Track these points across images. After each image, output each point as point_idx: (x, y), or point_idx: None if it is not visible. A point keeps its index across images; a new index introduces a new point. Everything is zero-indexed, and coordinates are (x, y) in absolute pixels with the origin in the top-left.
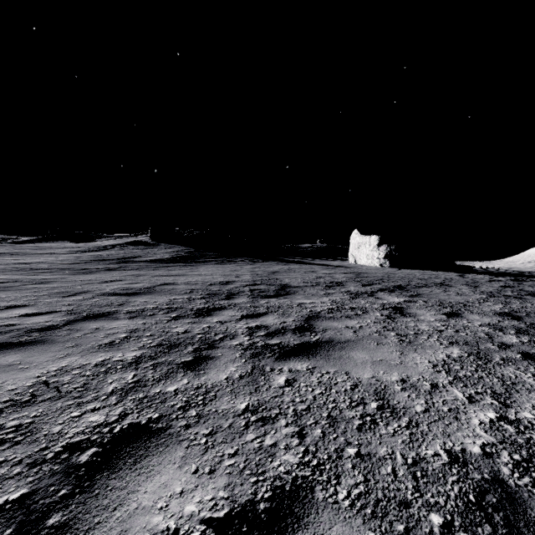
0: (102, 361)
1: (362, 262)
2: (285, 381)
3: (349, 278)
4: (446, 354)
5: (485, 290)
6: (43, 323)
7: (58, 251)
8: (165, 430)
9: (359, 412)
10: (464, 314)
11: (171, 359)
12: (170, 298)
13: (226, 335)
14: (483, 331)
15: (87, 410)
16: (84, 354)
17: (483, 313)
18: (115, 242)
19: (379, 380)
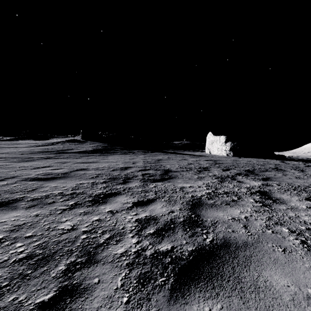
0: None
1: (214, 152)
2: None
3: (210, 164)
4: None
5: None
6: None
7: (22, 145)
8: None
9: None
10: None
11: (22, 299)
12: (78, 182)
13: (113, 235)
14: None
15: None
16: None
17: None
18: (60, 140)
19: None
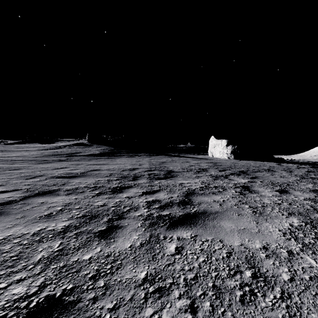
0: (39, 230)
1: (216, 155)
2: (175, 249)
3: (210, 166)
4: (289, 223)
5: (297, 174)
6: (6, 198)
7: (31, 149)
8: (75, 303)
9: (238, 281)
10: (290, 191)
11: (90, 229)
12: (96, 179)
13: (132, 208)
14: (308, 204)
15: (13, 281)
16: (27, 224)
17: (302, 190)
18: (66, 143)
19: (247, 248)
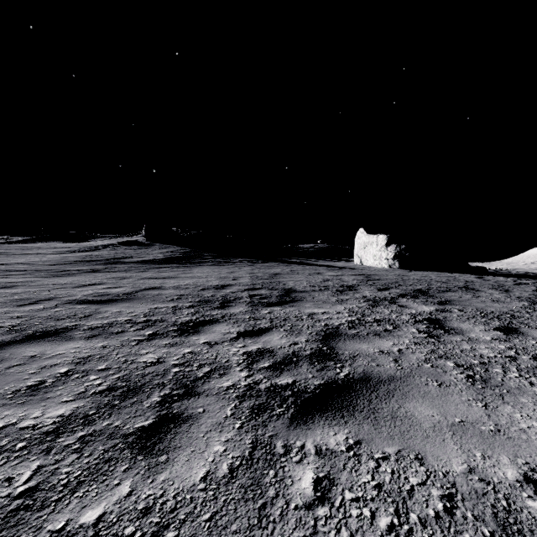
0: None
1: (368, 262)
2: (314, 485)
3: (360, 281)
4: None
5: (520, 295)
6: None
7: (46, 251)
8: None
9: None
10: (523, 330)
11: (118, 424)
12: (151, 306)
13: (215, 368)
14: None
15: None
16: None
17: None
18: (109, 242)
19: (487, 481)
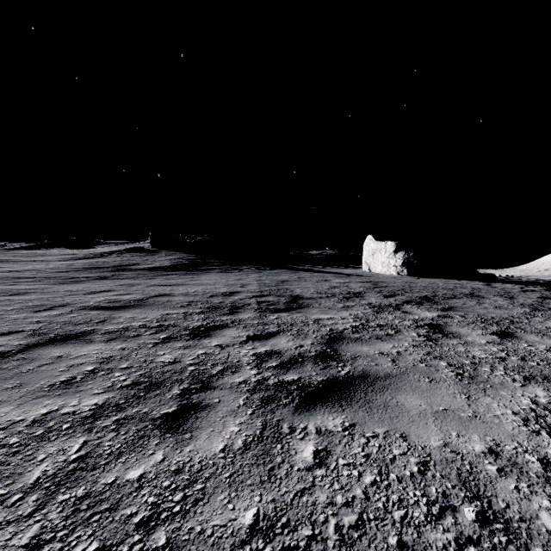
0: (44, 415)
1: (377, 270)
2: (314, 455)
3: (366, 288)
4: (530, 397)
5: (524, 302)
6: None
7: (51, 258)
8: None
9: (451, 533)
10: (518, 334)
11: (146, 411)
12: (162, 312)
13: (227, 367)
14: None
15: None
16: (23, 400)
17: (540, 332)
18: (114, 248)
19: (457, 452)
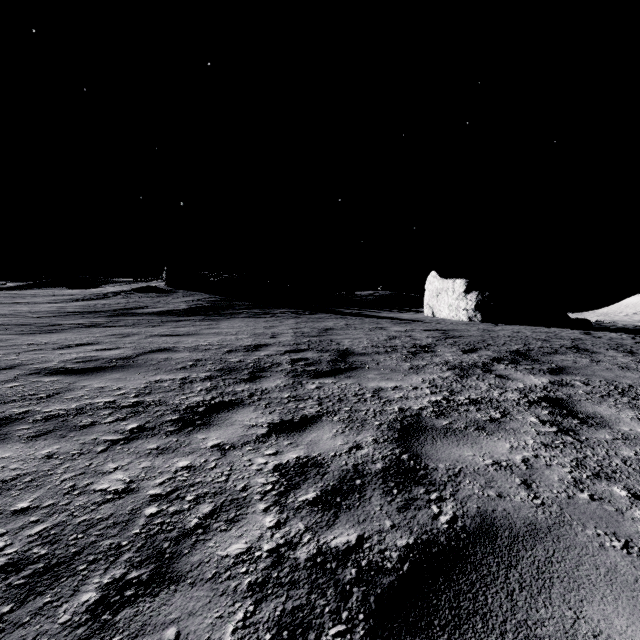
0: None
1: (442, 314)
2: None
3: (436, 339)
4: None
5: None
6: None
7: (42, 299)
8: None
9: None
10: None
11: None
12: (151, 378)
13: (221, 505)
14: None
15: None
16: None
17: None
18: (122, 288)
19: None
